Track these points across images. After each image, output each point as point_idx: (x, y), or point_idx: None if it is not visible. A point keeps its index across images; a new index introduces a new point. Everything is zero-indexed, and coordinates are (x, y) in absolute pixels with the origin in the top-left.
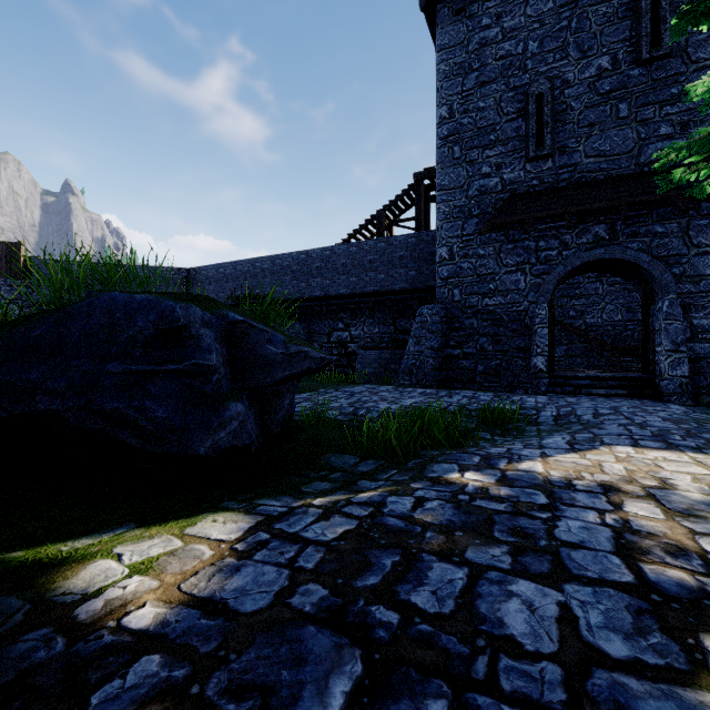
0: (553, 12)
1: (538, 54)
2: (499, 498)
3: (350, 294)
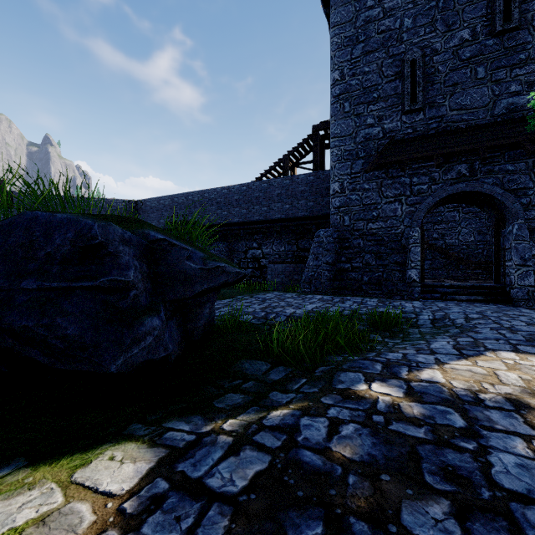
0: None
1: (412, 29)
2: (415, 420)
3: (262, 220)
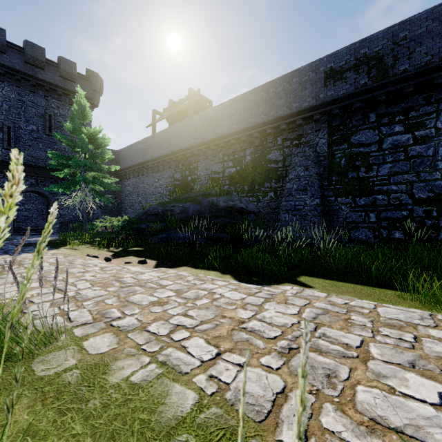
0: (15, 99)
1: (9, 111)
2: None
3: None
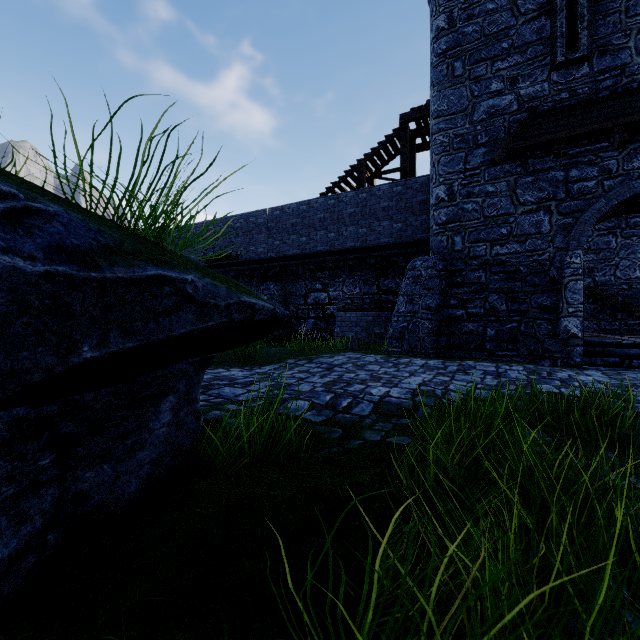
0: None
1: None
2: None
3: (328, 251)
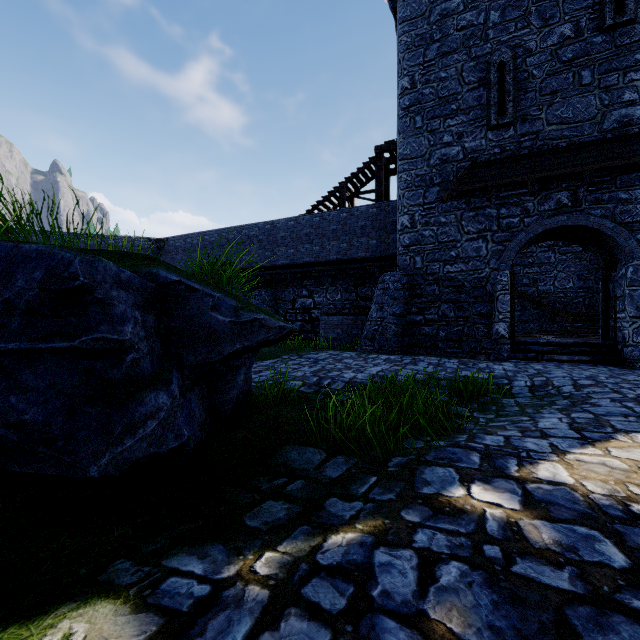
0: None
1: (500, 24)
2: (549, 553)
3: (313, 262)
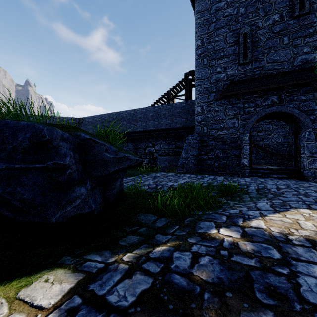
0: None
1: (244, 14)
2: (248, 253)
3: (154, 130)
